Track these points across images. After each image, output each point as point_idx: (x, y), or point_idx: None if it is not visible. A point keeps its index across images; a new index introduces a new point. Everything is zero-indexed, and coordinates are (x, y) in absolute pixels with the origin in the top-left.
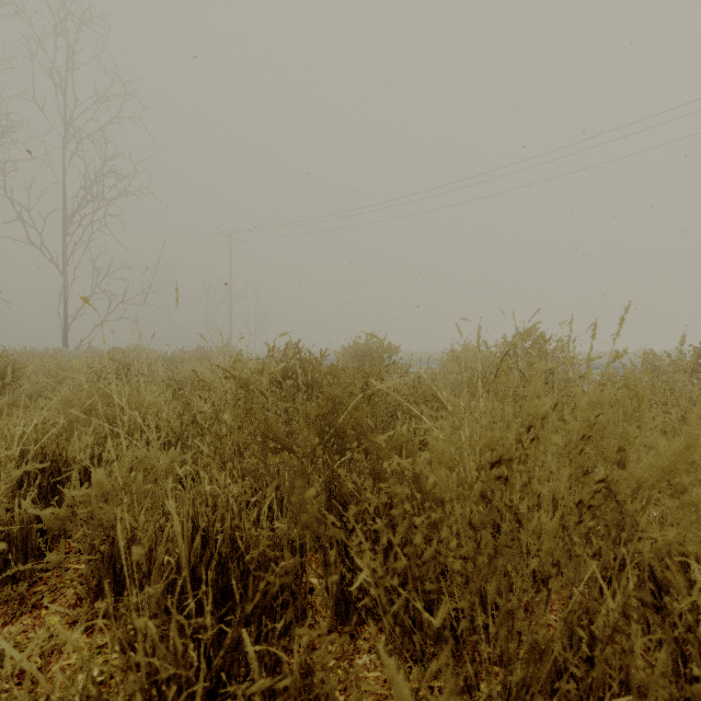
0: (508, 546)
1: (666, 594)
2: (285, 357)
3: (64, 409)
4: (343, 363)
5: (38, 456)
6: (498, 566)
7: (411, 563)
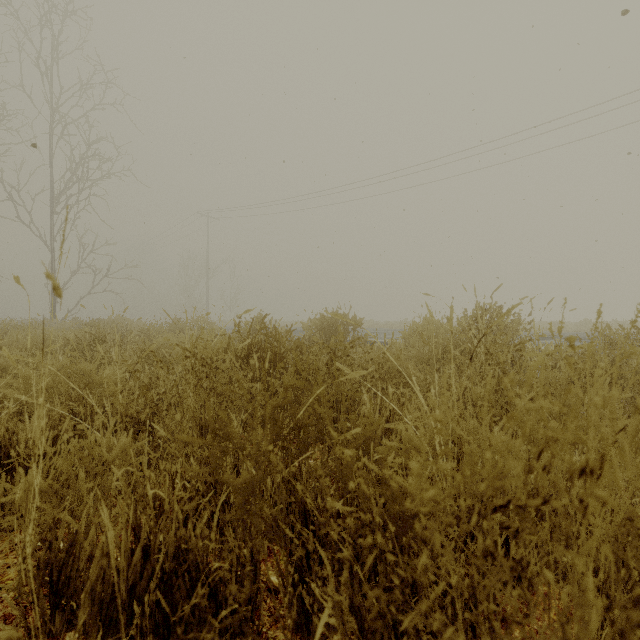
0: (519, 621)
1: None
2: (255, 329)
3: (23, 387)
4: (310, 334)
5: None
6: None
7: (383, 608)
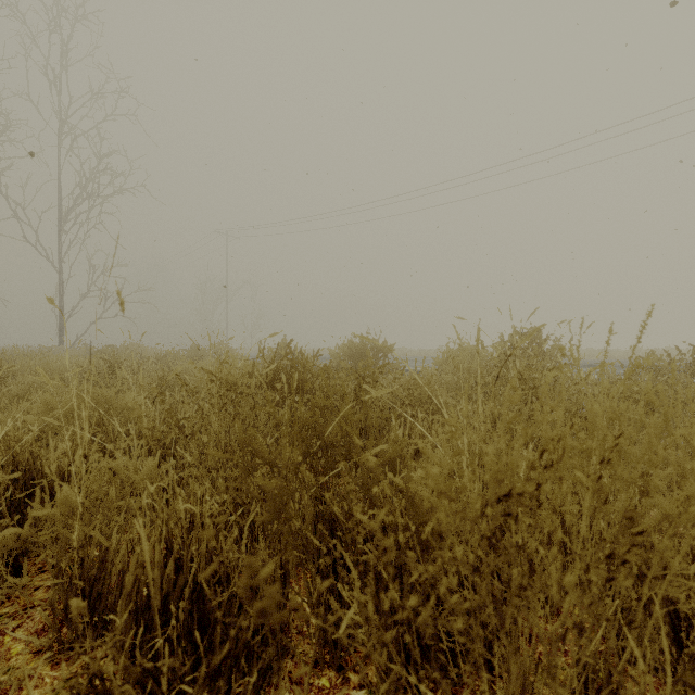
0: (519, 595)
1: (688, 629)
2: (279, 356)
3: (43, 413)
4: (337, 361)
5: (10, 465)
6: (507, 618)
7: (404, 602)
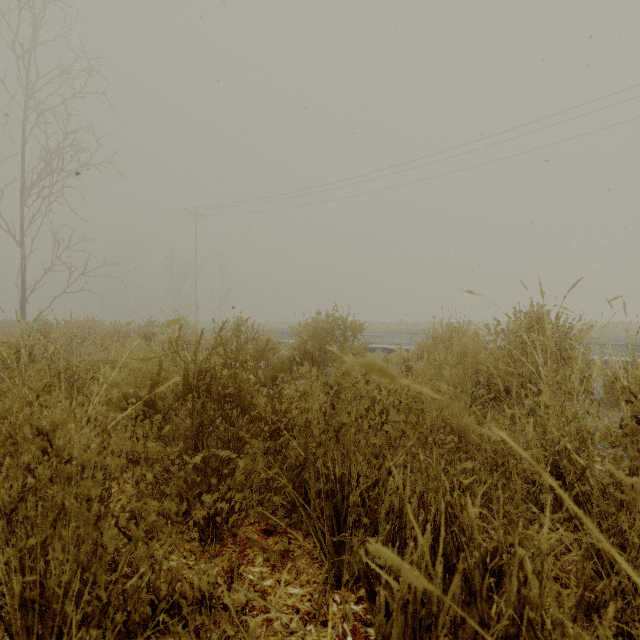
0: None
1: None
2: (234, 335)
3: None
4: (300, 342)
5: None
6: None
7: None
